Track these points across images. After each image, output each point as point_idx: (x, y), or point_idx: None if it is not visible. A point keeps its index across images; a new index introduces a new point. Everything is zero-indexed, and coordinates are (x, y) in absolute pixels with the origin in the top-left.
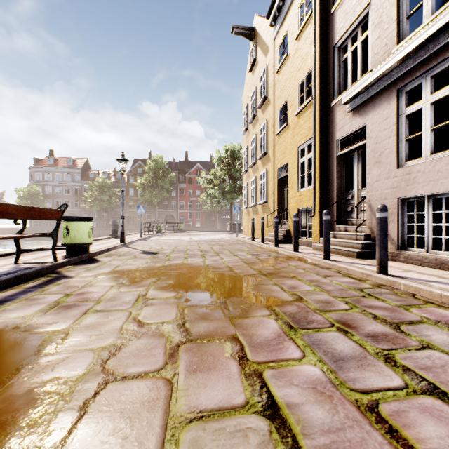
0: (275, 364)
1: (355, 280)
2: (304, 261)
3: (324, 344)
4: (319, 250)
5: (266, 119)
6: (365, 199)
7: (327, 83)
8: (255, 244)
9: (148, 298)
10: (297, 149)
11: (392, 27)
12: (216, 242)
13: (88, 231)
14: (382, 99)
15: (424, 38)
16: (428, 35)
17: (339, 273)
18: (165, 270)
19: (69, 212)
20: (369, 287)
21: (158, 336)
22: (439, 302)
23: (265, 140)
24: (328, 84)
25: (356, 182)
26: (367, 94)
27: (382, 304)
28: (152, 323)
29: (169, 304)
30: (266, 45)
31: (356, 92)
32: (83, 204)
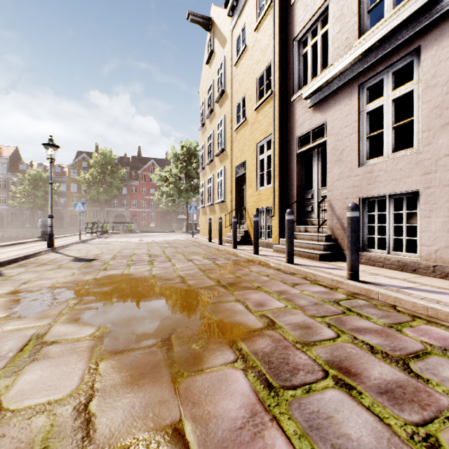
0: None
1: (326, 289)
2: (266, 265)
3: (327, 424)
4: (280, 251)
5: (223, 114)
6: (325, 199)
7: (287, 78)
8: (212, 246)
9: (45, 342)
10: (256, 145)
11: (353, 20)
12: (169, 244)
13: None
14: (343, 94)
15: (388, 30)
16: (392, 27)
17: (307, 280)
18: (94, 285)
19: None
20: (344, 298)
21: None
22: (425, 315)
23: (223, 136)
24: (288, 79)
25: (316, 180)
26: (329, 89)
27: (369, 324)
28: (24, 408)
29: (77, 352)
30: (223, 36)
31: (317, 87)
32: (10, 200)
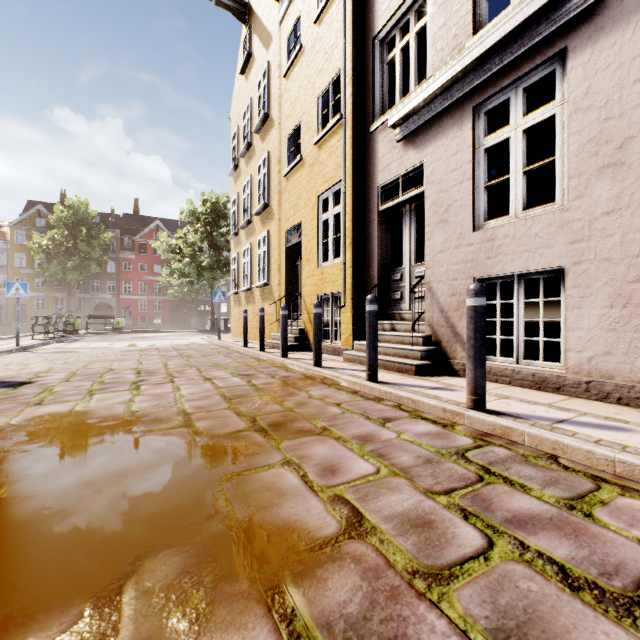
0: None
1: (437, 428)
2: (335, 385)
3: None
4: (354, 361)
5: (267, 150)
6: (422, 280)
7: (365, 96)
8: (248, 353)
9: None
10: (318, 198)
11: (465, 9)
12: (179, 351)
13: None
14: (449, 122)
15: (521, 20)
16: (526, 15)
17: (403, 411)
18: None
19: None
20: (471, 444)
21: None
22: (609, 473)
23: (266, 184)
24: (366, 97)
25: (408, 253)
26: (428, 112)
27: (533, 503)
28: None
29: None
30: (267, 31)
31: (411, 108)
32: None
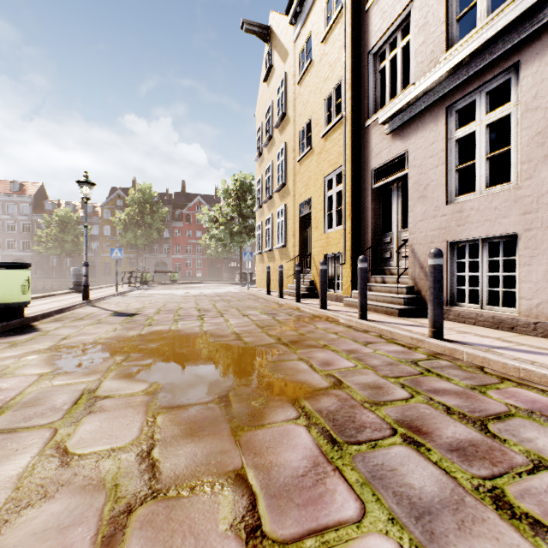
0: (316, 542)
1: (404, 349)
2: (335, 321)
3: (391, 475)
4: (352, 306)
5: (284, 142)
6: (407, 243)
7: (361, 98)
8: (271, 299)
9: (98, 397)
10: (324, 179)
11: (440, 30)
12: (221, 297)
13: (21, 284)
14: (427, 119)
15: (481, 42)
16: (485, 39)
17: (382, 339)
18: (140, 342)
19: (14, 256)
20: (424, 358)
21: (93, 488)
22: (516, 377)
23: (284, 168)
24: (362, 99)
25: (396, 221)
26: (410, 112)
27: (450, 385)
28: (90, 453)
29: (132, 406)
30: (284, 48)
31: (396, 109)
32: (35, 246)
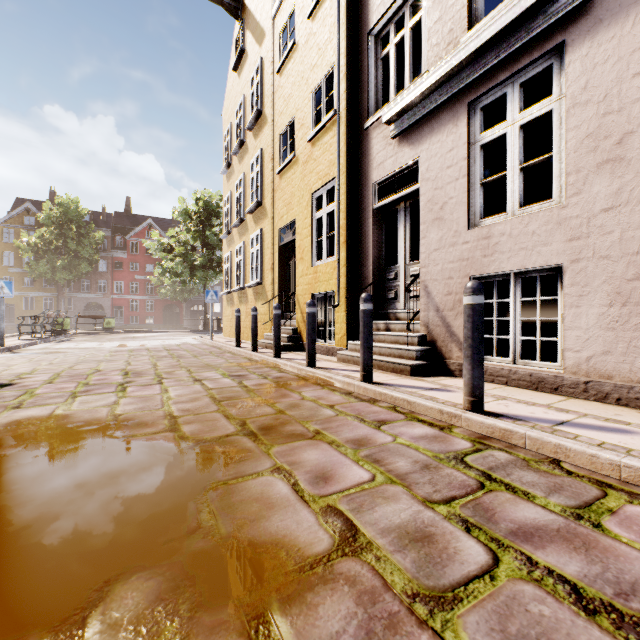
0: None
1: (434, 431)
2: (329, 385)
3: None
4: (348, 361)
5: (260, 148)
6: (417, 279)
7: (359, 92)
8: (241, 353)
9: None
10: (311, 196)
11: (461, 3)
12: (170, 351)
13: None
14: (444, 117)
15: (518, 12)
16: (523, 8)
17: (399, 413)
18: None
19: None
20: (469, 448)
21: None
22: (614, 478)
23: (259, 182)
24: (360, 93)
25: (403, 251)
26: (423, 108)
27: (538, 512)
28: None
29: None
30: (260, 27)
31: (406, 103)
32: None
